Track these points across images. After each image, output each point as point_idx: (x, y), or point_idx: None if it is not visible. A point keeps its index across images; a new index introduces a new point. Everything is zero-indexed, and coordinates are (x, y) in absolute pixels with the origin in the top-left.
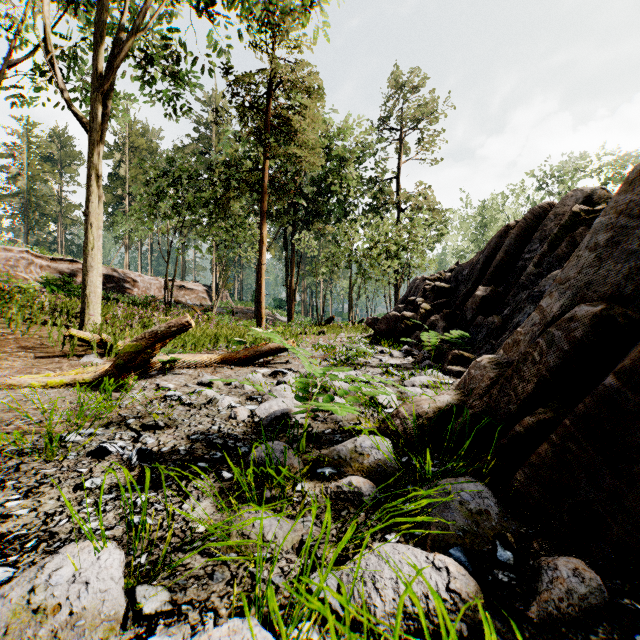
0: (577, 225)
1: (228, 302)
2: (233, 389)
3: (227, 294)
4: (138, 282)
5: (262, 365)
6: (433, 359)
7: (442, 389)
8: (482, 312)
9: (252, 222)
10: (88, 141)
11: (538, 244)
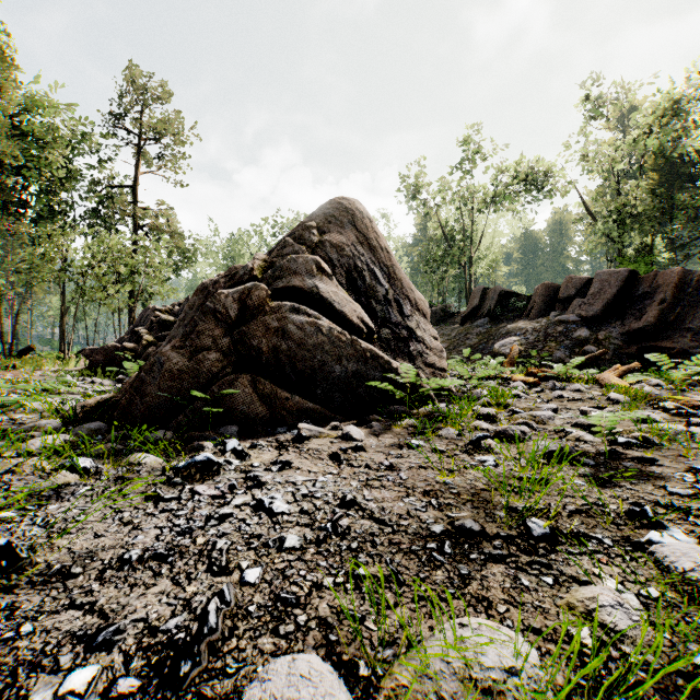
0: None
1: None
2: None
3: None
4: None
5: None
6: None
7: None
8: None
9: None
10: None
11: None
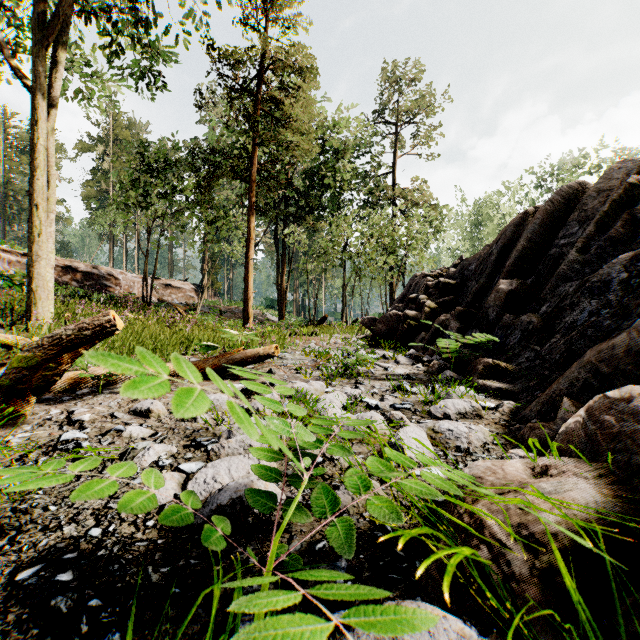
0: (634, 200)
1: (217, 301)
2: (179, 422)
3: (216, 293)
4: (120, 280)
5: (236, 377)
6: (452, 368)
7: (486, 419)
8: (509, 310)
9: (239, 215)
10: (34, 106)
11: (577, 227)
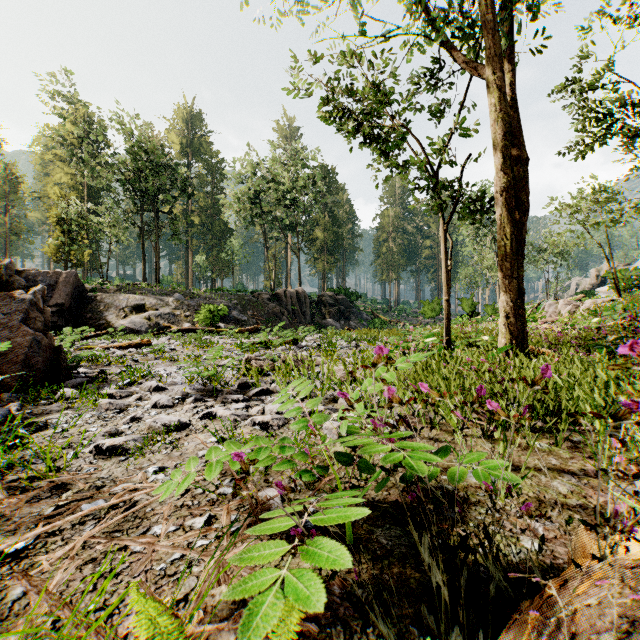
0: None
1: None
2: None
3: None
4: None
5: None
6: None
7: None
8: None
9: None
10: None
11: None
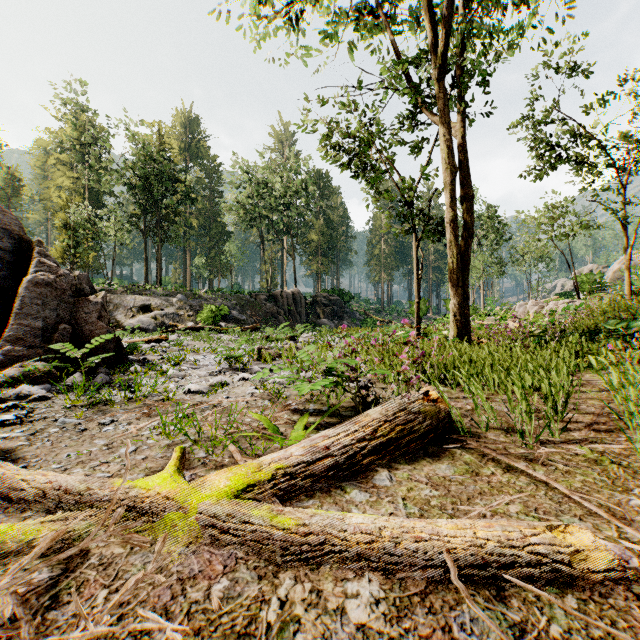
0: None
1: None
2: None
3: None
4: None
5: None
6: None
7: None
8: None
9: None
10: None
11: None
